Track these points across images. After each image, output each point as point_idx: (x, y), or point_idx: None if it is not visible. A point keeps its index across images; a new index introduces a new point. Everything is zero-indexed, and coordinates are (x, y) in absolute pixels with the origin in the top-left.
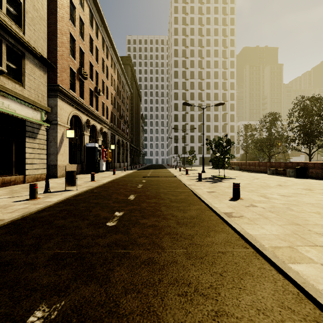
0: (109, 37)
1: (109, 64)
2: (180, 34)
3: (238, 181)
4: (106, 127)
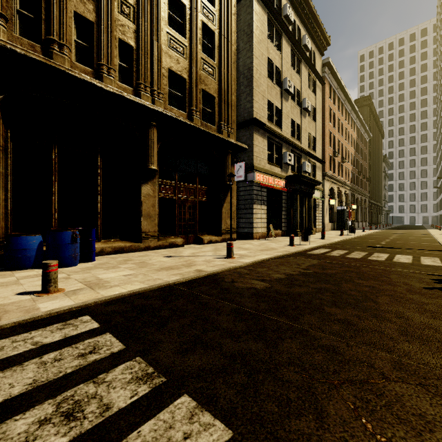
0: (351, 103)
1: (349, 128)
2: None
3: None
4: (347, 189)
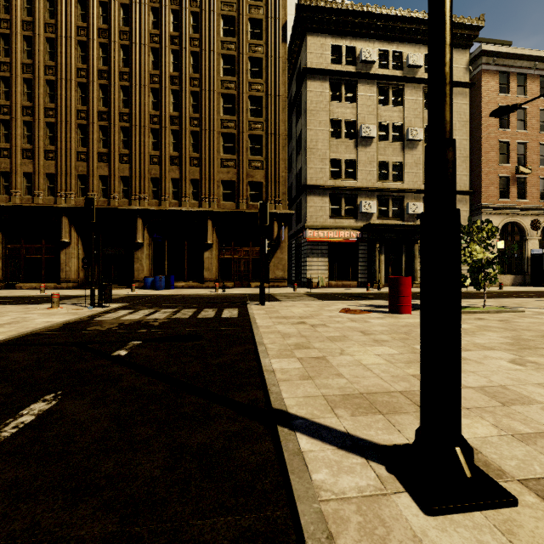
0: None
1: None
2: None
3: None
4: None
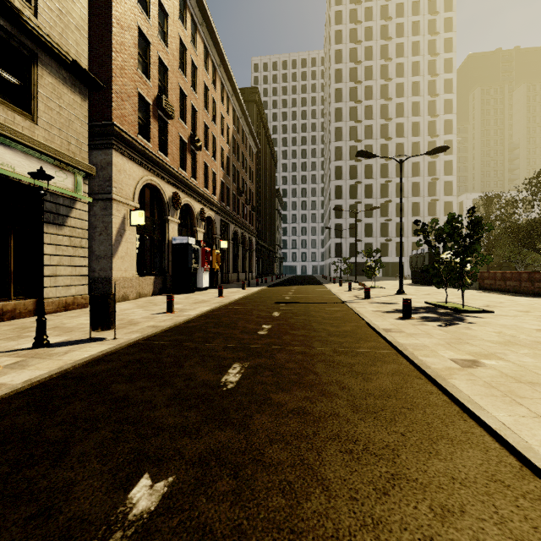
0: (217, 45)
1: (217, 97)
2: (346, 40)
3: (510, 321)
4: (211, 210)
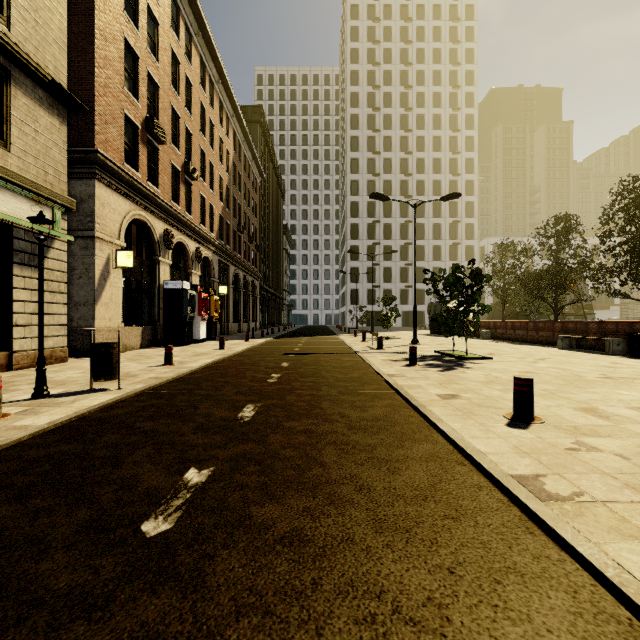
0: (216, 59)
1: (215, 118)
2: (363, 60)
3: (502, 365)
4: (209, 249)
